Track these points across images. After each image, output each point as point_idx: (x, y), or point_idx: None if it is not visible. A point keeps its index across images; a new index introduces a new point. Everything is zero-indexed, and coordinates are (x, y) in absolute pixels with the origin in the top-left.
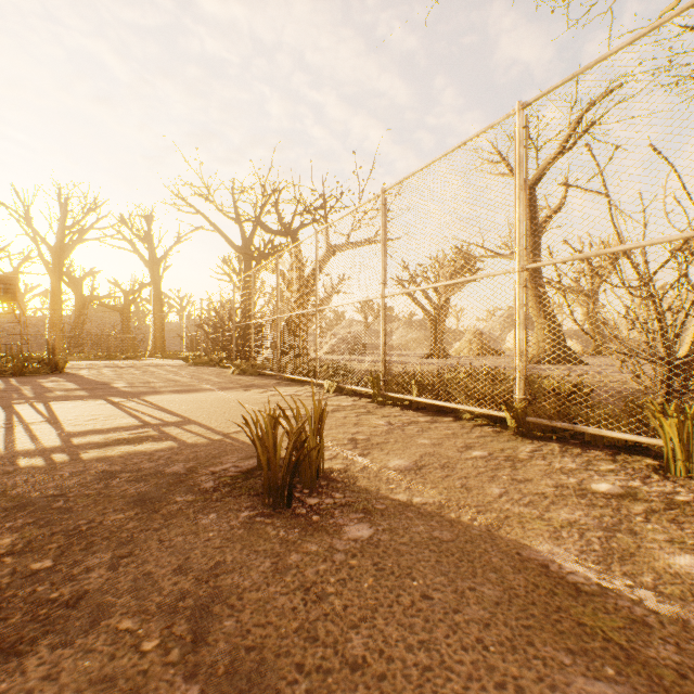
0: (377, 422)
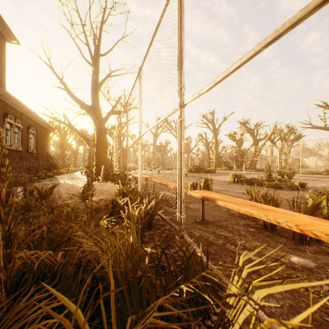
0: None
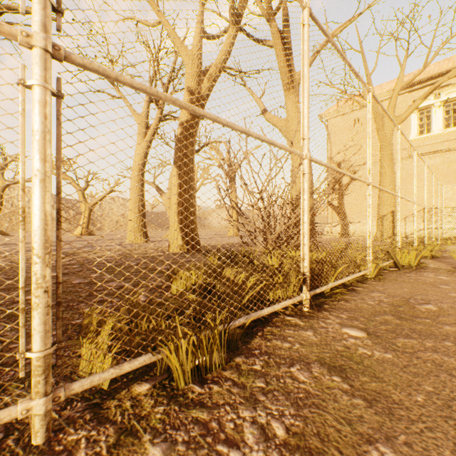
0: (430, 307)
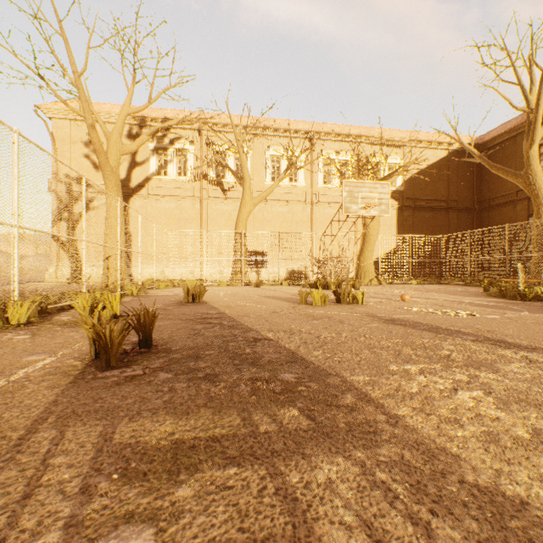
0: None
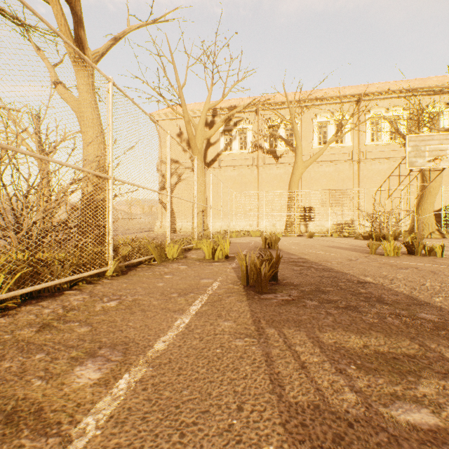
0: (111, 304)
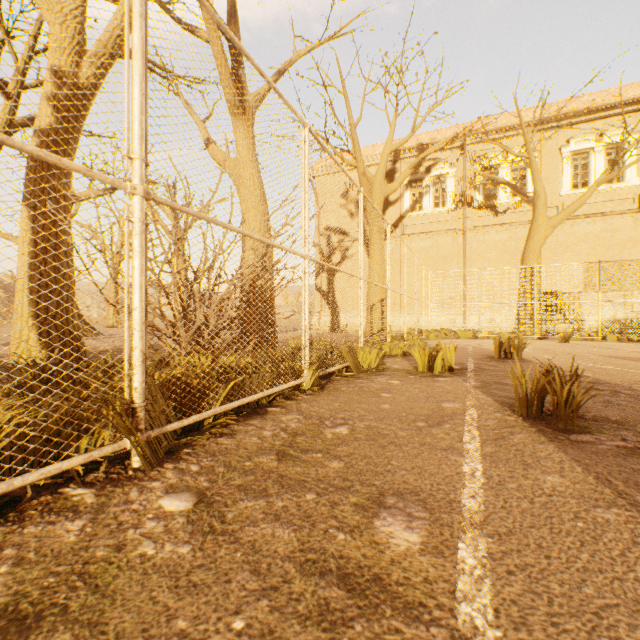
0: (342, 431)
